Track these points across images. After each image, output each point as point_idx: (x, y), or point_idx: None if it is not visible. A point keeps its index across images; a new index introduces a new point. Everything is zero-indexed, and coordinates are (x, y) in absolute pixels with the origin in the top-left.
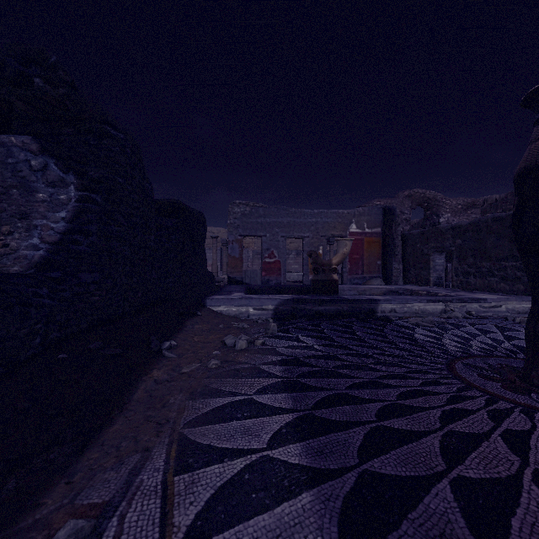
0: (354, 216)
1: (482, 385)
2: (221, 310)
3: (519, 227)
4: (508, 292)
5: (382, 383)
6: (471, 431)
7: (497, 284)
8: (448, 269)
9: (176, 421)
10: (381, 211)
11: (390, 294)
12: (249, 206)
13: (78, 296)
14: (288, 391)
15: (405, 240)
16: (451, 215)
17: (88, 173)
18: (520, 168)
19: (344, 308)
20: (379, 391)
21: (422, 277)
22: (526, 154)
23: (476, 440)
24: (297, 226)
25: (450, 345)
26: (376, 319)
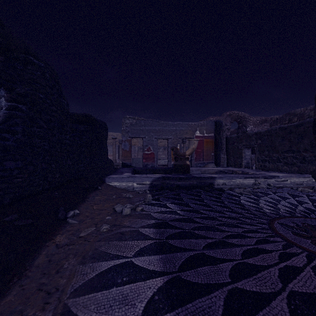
0: (198, 126)
1: (298, 242)
2: (115, 185)
3: None
4: (288, 171)
5: (228, 243)
6: (307, 291)
7: (282, 166)
8: (251, 157)
9: (64, 289)
10: (214, 124)
11: (220, 173)
12: (135, 119)
13: (2, 178)
14: (159, 252)
15: (228, 141)
16: (253, 126)
17: (16, 89)
18: None
19: (194, 183)
20: (227, 250)
21: (238, 162)
22: None
23: (315, 302)
24: (164, 132)
25: (265, 209)
26: (214, 190)
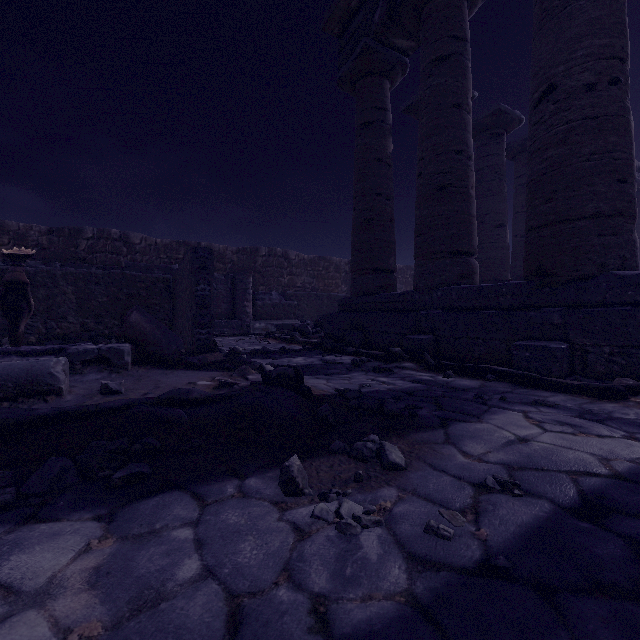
0: None
1: None
2: None
3: (5, 300)
4: None
5: None
6: None
7: None
8: None
9: None
10: None
11: None
12: None
13: None
14: None
15: None
16: None
17: None
18: (9, 279)
19: None
20: None
21: None
22: (11, 275)
23: None
24: None
25: None
26: None
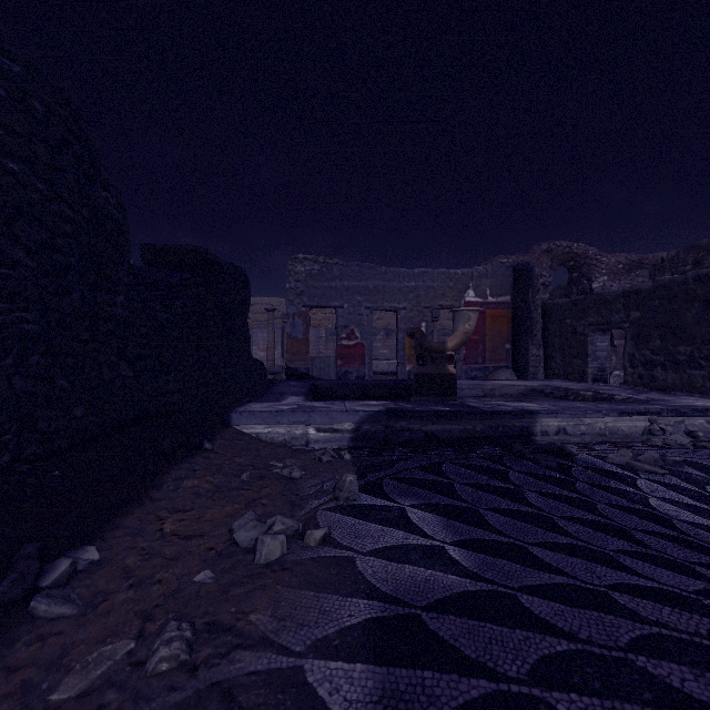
0: (472, 279)
1: None
2: (257, 432)
3: None
4: None
5: None
6: None
7: (704, 380)
8: None
9: None
10: (511, 272)
11: (531, 394)
12: (318, 263)
13: None
14: None
15: (547, 313)
16: (609, 278)
17: None
18: None
19: (477, 427)
20: None
21: (574, 368)
22: None
23: None
24: (389, 293)
25: None
26: (539, 451)
